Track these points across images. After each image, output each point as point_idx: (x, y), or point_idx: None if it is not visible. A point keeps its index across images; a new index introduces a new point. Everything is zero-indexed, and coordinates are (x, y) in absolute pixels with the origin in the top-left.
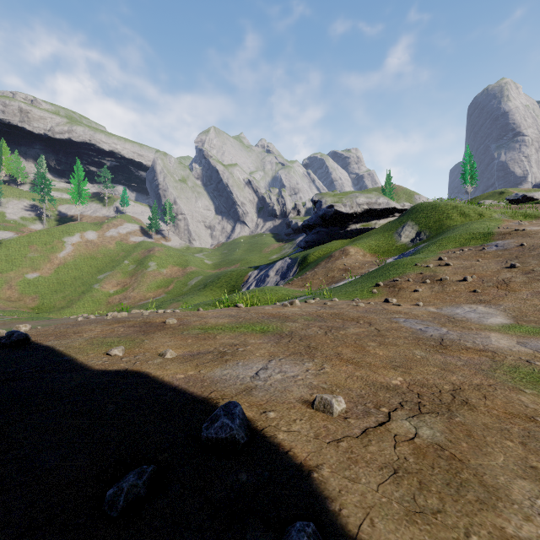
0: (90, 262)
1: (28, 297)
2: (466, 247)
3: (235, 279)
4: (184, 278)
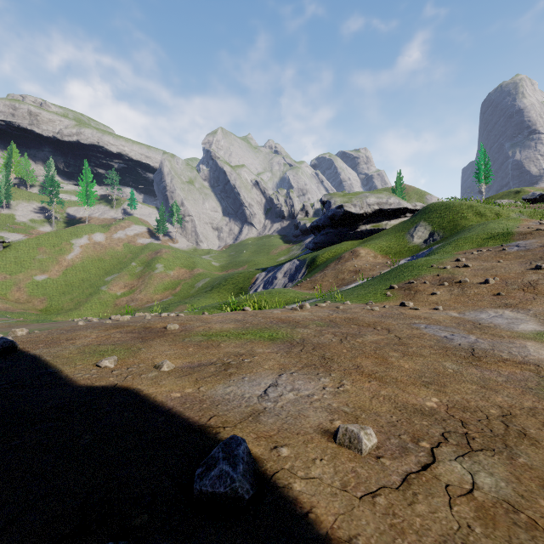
0: (98, 264)
1: (36, 299)
2: (484, 248)
3: (243, 281)
4: (191, 280)
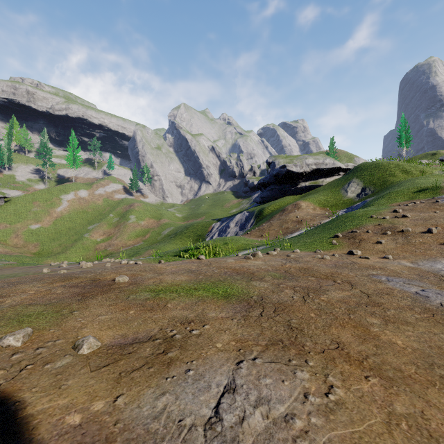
0: (82, 216)
1: (31, 244)
2: (416, 200)
3: (201, 230)
4: (158, 228)
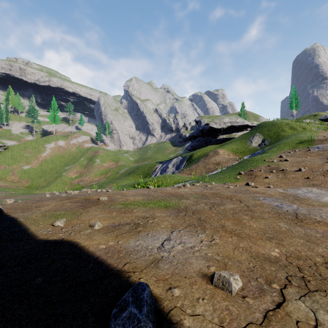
0: (61, 159)
1: (24, 180)
2: (296, 149)
3: (148, 169)
4: (116, 168)
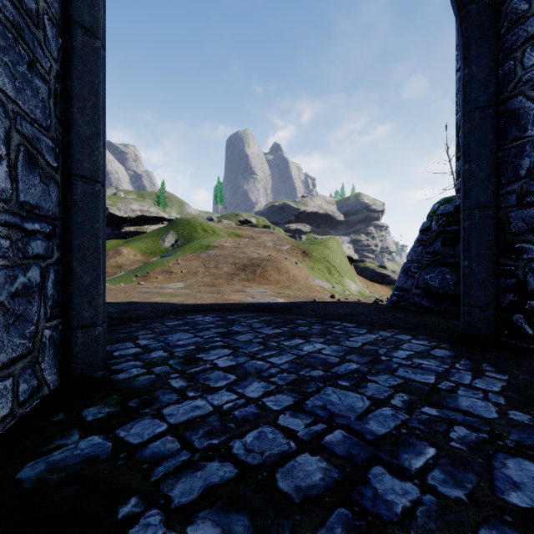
0: None
1: None
2: (195, 253)
3: None
4: None
